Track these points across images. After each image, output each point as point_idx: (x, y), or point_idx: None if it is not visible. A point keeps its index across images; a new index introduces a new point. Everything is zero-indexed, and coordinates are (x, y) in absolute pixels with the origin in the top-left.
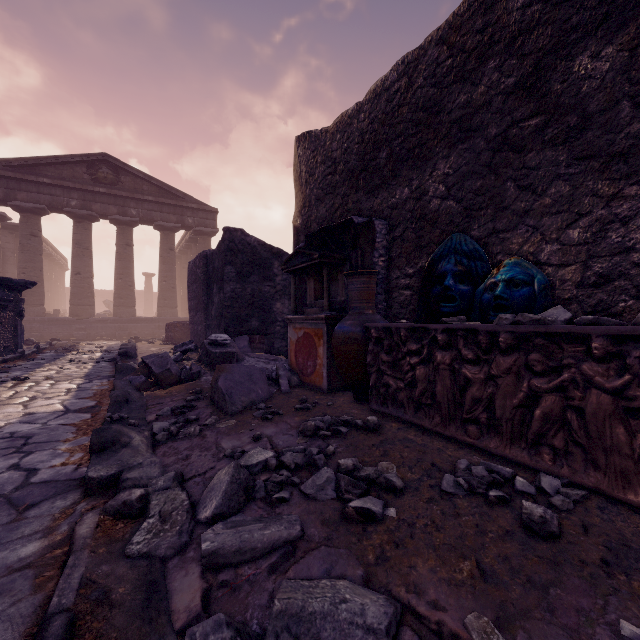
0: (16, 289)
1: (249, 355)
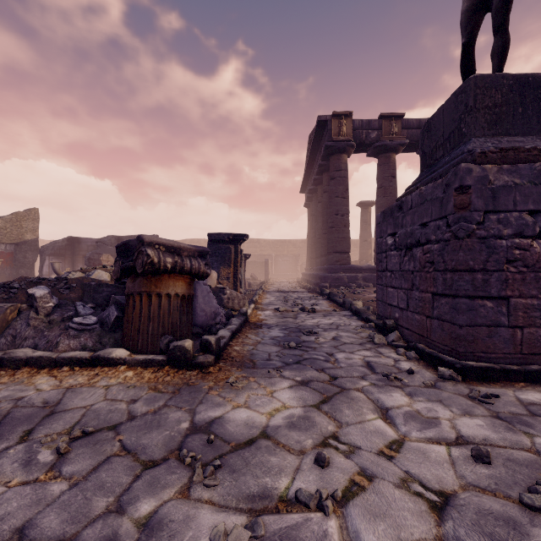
0: None
1: None
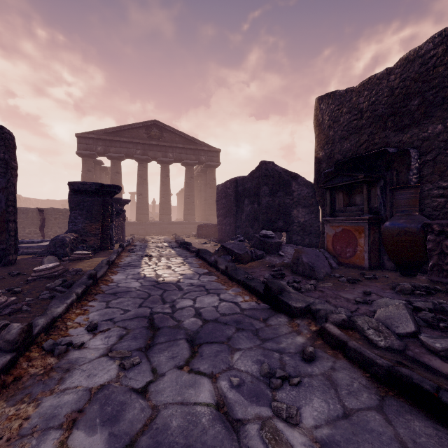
0: (123, 204)
1: (282, 245)
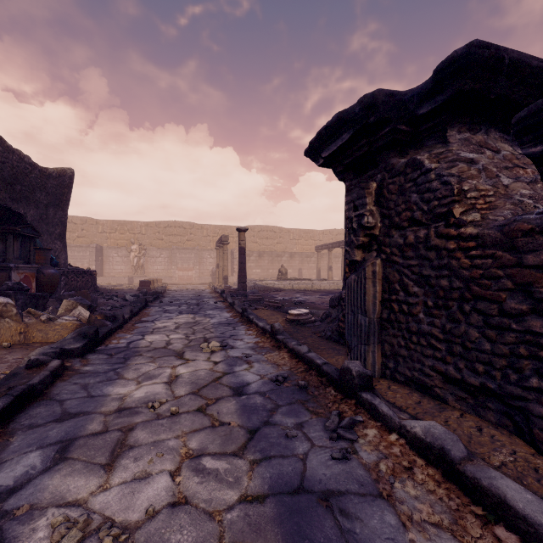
0: None
1: None
